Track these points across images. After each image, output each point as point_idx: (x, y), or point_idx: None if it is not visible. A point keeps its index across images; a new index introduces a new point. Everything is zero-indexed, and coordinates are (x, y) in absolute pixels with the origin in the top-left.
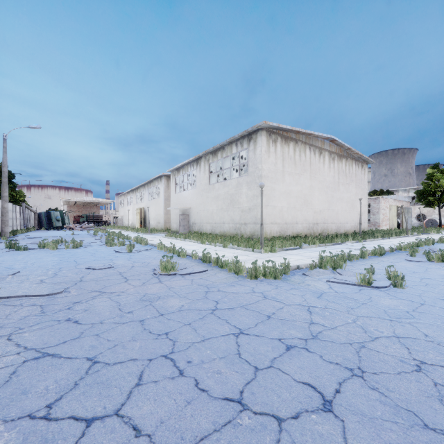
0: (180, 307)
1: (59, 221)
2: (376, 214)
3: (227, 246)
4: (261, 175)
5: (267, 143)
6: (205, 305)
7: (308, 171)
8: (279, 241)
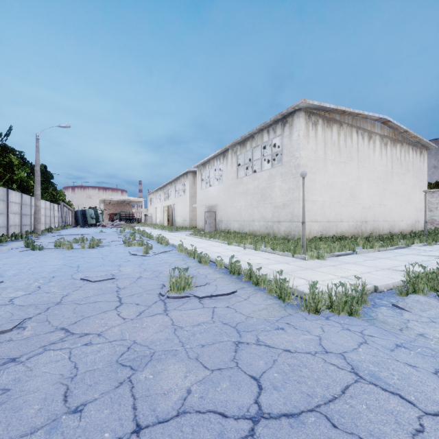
0: (181, 399)
1: (93, 219)
2: (434, 210)
3: (259, 249)
4: (298, 165)
5: (306, 127)
6: (235, 396)
7: (355, 158)
8: (324, 243)
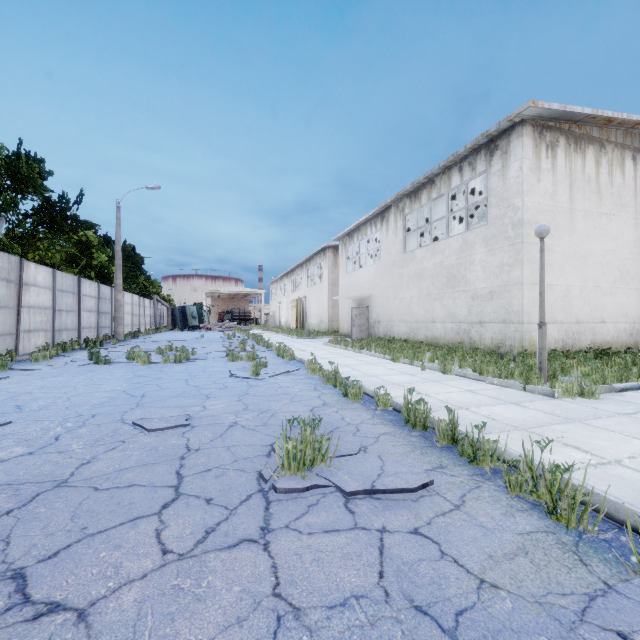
0: None
1: (195, 319)
2: None
3: (451, 371)
4: (520, 221)
5: (534, 152)
6: None
7: (629, 206)
8: (581, 362)
